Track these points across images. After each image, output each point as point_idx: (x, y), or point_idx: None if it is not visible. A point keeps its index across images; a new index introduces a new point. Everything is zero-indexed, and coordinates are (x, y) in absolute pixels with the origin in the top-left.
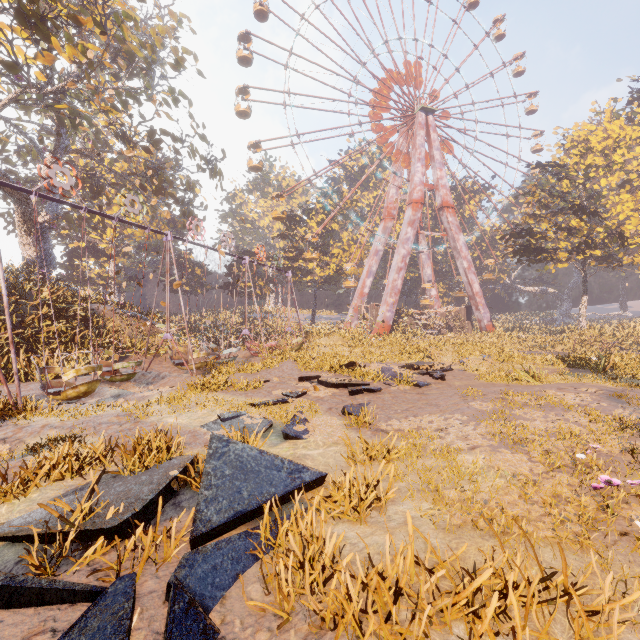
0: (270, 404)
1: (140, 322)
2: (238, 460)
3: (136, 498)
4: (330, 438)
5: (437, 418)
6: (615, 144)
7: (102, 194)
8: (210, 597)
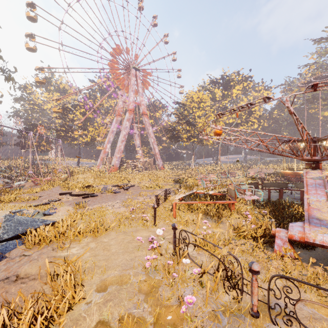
0: (40, 205)
1: None
2: (18, 221)
3: None
4: (65, 213)
5: (111, 202)
6: (201, 100)
7: None
8: (4, 253)
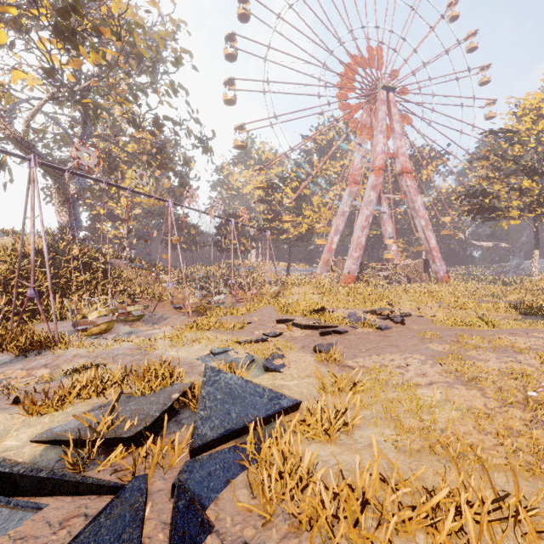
0: (253, 342)
1: (147, 273)
2: (227, 387)
3: (147, 415)
4: (304, 372)
5: (398, 357)
6: None
7: (117, 170)
8: (206, 497)
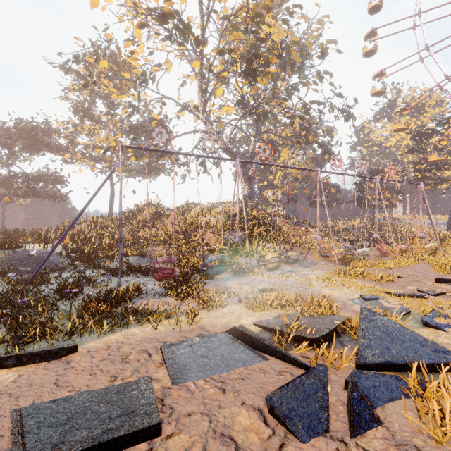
0: (405, 296)
1: (298, 227)
2: (384, 327)
3: (318, 329)
4: None
5: None
6: None
7: (276, 152)
8: (373, 401)
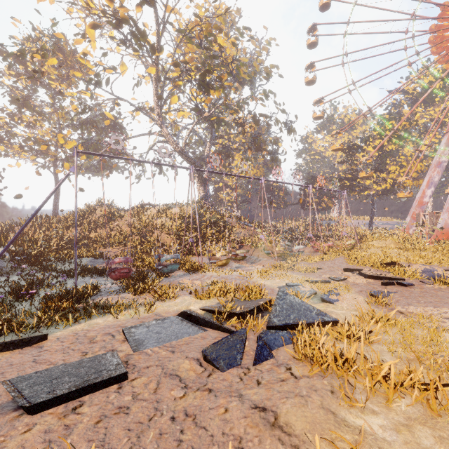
0: (318, 282)
1: (248, 228)
2: (290, 303)
3: (246, 307)
4: (352, 307)
5: None
6: None
7: (230, 156)
8: (272, 347)
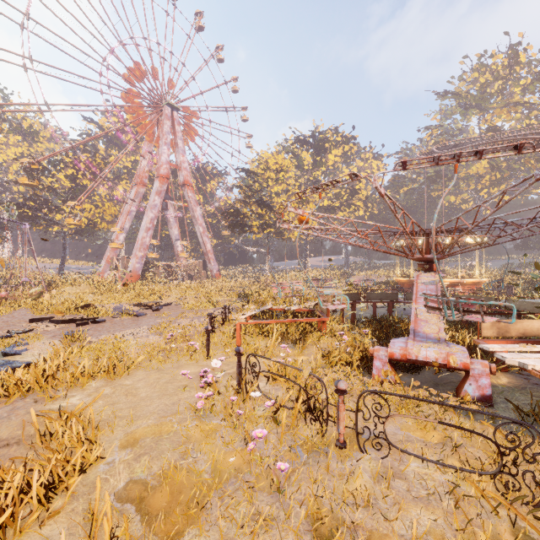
0: None
1: None
2: None
3: None
4: (46, 350)
5: (131, 330)
6: (280, 168)
7: None
8: None
